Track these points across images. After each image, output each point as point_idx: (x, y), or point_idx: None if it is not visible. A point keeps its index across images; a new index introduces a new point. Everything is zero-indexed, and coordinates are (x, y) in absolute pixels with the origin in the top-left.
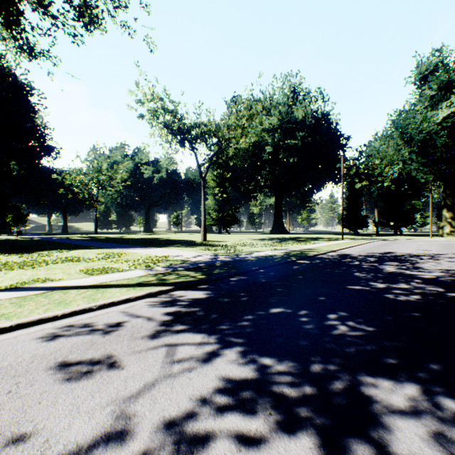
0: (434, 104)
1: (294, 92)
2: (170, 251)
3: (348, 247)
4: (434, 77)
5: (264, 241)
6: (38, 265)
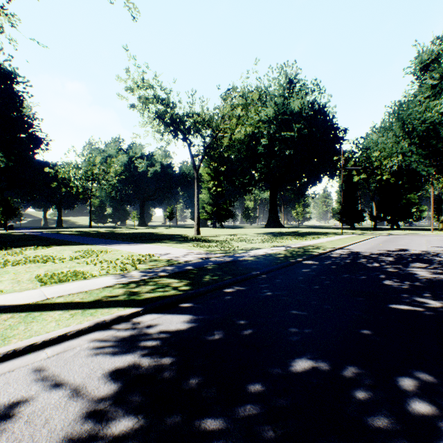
0: (437, 93)
1: (290, 82)
2: (158, 248)
3: (353, 243)
4: (436, 65)
5: (260, 236)
6: None
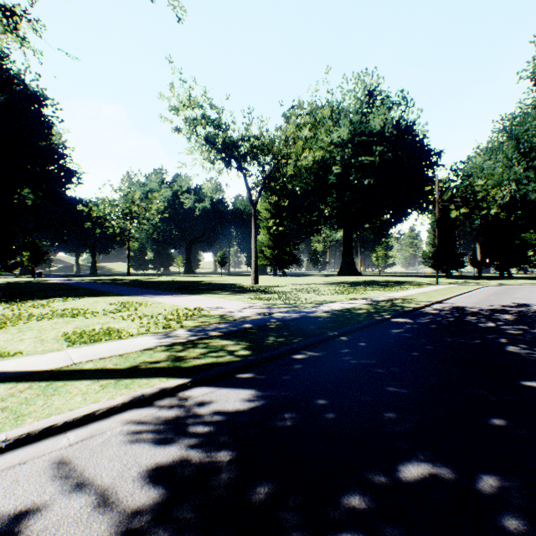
0: None
1: (370, 95)
2: (207, 300)
3: (454, 296)
4: None
5: (332, 286)
6: (12, 323)
